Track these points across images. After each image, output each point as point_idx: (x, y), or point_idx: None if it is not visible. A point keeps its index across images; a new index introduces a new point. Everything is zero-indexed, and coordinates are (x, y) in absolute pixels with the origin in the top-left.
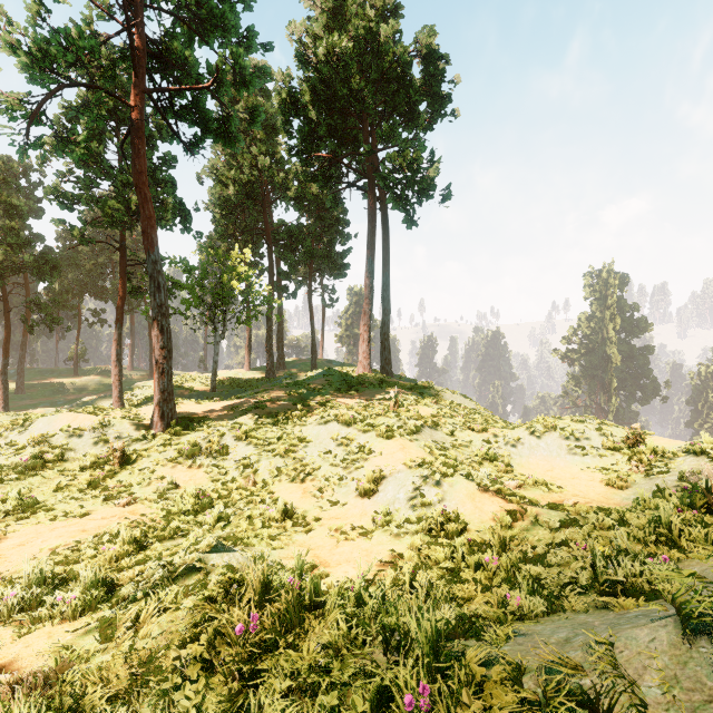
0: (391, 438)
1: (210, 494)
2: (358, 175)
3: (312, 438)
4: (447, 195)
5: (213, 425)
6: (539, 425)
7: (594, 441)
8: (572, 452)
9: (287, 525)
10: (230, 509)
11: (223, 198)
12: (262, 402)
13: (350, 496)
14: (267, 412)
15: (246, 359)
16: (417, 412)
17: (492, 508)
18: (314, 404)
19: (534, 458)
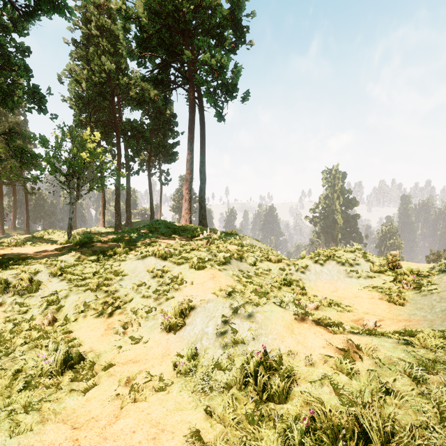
0: (202, 268)
1: None
2: (182, 81)
3: (129, 271)
4: (246, 95)
5: (31, 262)
6: (321, 255)
7: (364, 266)
8: (349, 276)
9: (64, 380)
10: None
11: (78, 93)
12: (91, 243)
13: (156, 330)
14: (93, 251)
15: (101, 219)
16: (225, 248)
17: (317, 342)
18: (139, 244)
19: (320, 281)
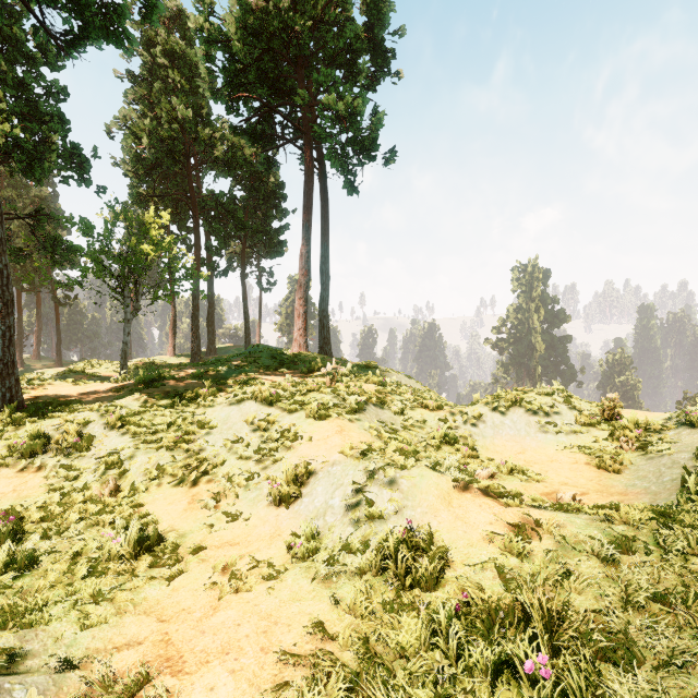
0: (325, 418)
1: (30, 513)
2: (293, 134)
3: (218, 422)
4: (391, 155)
5: (78, 409)
6: (502, 399)
7: (566, 416)
8: (543, 430)
9: (140, 566)
10: (47, 541)
11: (136, 153)
12: (161, 380)
13: (260, 504)
14: (164, 392)
15: (170, 343)
16: (359, 388)
17: (483, 517)
18: (232, 383)
19: (499, 438)
